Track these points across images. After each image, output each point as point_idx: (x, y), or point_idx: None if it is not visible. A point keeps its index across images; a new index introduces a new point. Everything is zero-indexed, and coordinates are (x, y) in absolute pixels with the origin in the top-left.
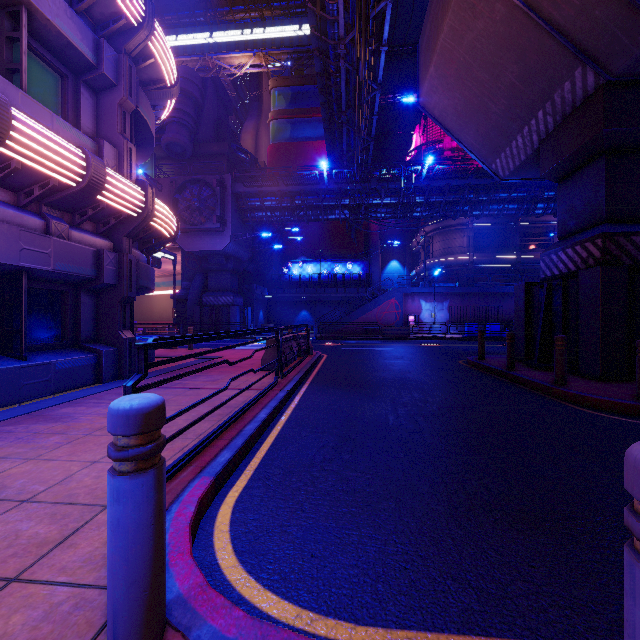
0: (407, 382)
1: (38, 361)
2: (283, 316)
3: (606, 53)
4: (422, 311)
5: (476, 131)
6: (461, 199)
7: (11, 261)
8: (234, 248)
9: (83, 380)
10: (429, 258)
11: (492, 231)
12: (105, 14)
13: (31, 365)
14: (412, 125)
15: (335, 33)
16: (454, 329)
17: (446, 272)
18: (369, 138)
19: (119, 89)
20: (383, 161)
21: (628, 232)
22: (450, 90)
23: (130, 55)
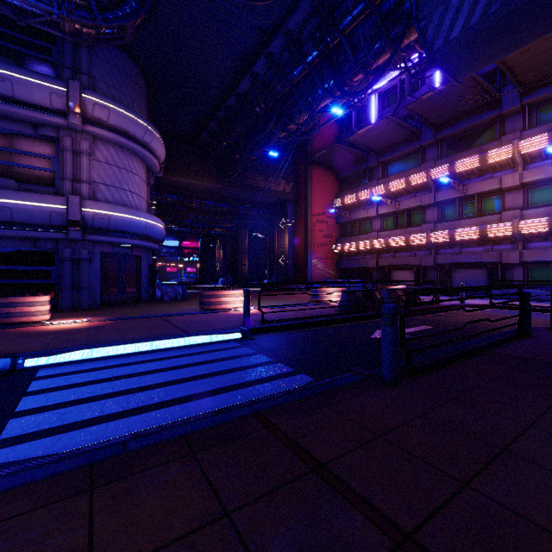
0: None
1: None
2: None
3: None
4: None
5: None
6: None
7: None
8: None
9: None
10: None
11: None
12: None
13: None
14: None
15: None
16: None
17: None
18: None
19: None
20: None
21: None
22: None
23: None
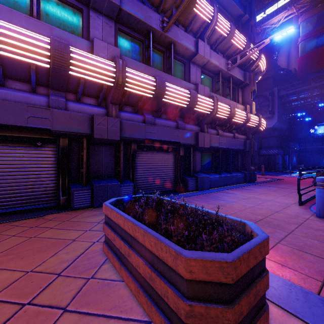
0: None
1: (234, 174)
2: (311, 160)
3: None
4: None
5: None
6: None
7: (230, 147)
8: (278, 125)
9: (241, 181)
10: None
11: None
12: (245, 62)
13: (233, 175)
14: None
15: None
16: None
17: None
18: None
19: (250, 85)
20: None
21: None
22: None
23: (251, 70)
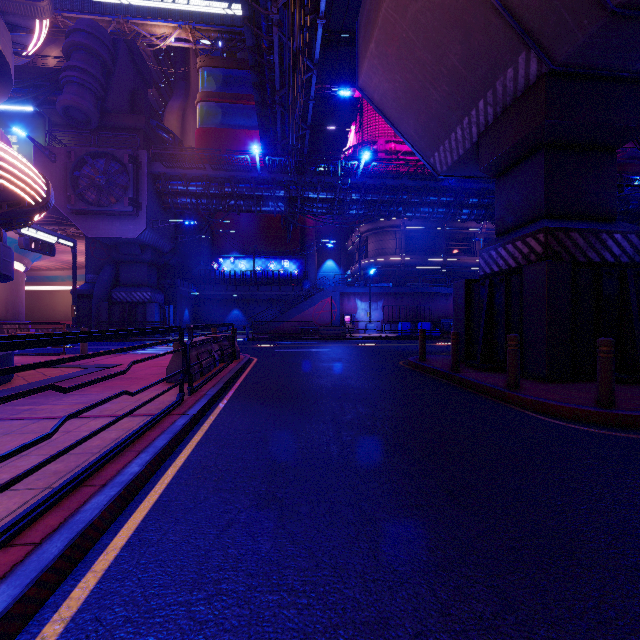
0: (349, 391)
1: None
2: (212, 315)
3: (551, 37)
4: (358, 310)
5: (416, 120)
6: (395, 199)
7: None
8: (152, 237)
9: None
10: (364, 258)
11: (422, 234)
12: None
13: None
14: (348, 121)
15: (268, 1)
16: (388, 328)
17: (380, 272)
18: (305, 125)
19: None
20: (319, 156)
21: (567, 228)
22: (391, 71)
23: None
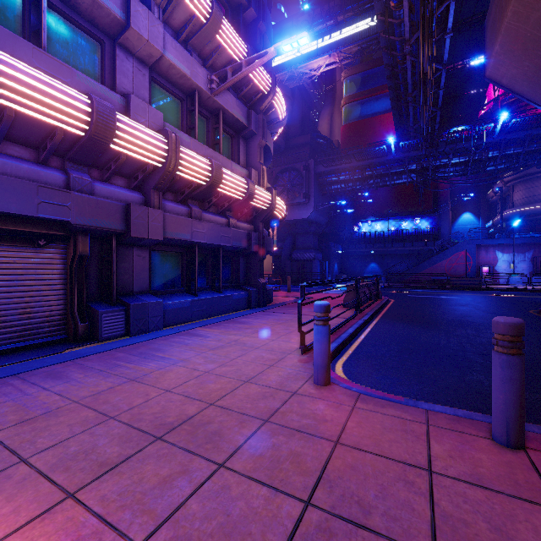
0: (464, 323)
1: (226, 294)
2: (354, 268)
3: None
4: (498, 262)
5: None
6: None
7: (218, 243)
8: (315, 215)
9: (243, 306)
10: (508, 208)
11: None
12: (251, 94)
13: (224, 296)
14: (485, 82)
15: (401, 31)
16: (539, 280)
17: (531, 221)
18: (435, 109)
19: (258, 135)
20: (452, 121)
21: None
22: (518, 61)
23: (262, 111)
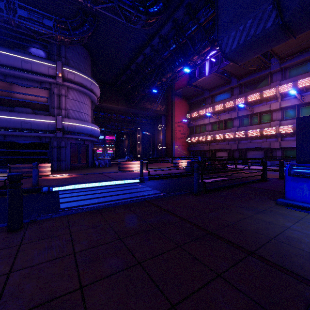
0: None
1: None
2: None
3: None
4: None
5: None
6: None
7: None
8: None
9: None
10: None
11: None
12: None
13: None
14: None
15: None
16: None
17: None
18: None
19: None
20: None
21: None
22: None
23: None
